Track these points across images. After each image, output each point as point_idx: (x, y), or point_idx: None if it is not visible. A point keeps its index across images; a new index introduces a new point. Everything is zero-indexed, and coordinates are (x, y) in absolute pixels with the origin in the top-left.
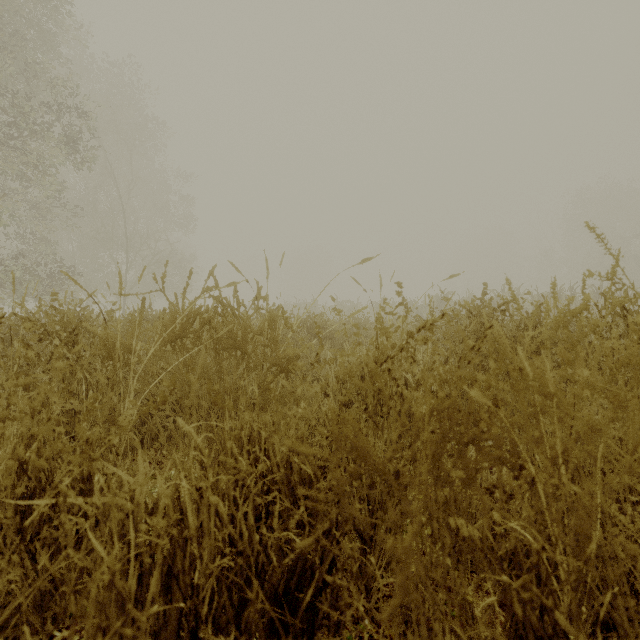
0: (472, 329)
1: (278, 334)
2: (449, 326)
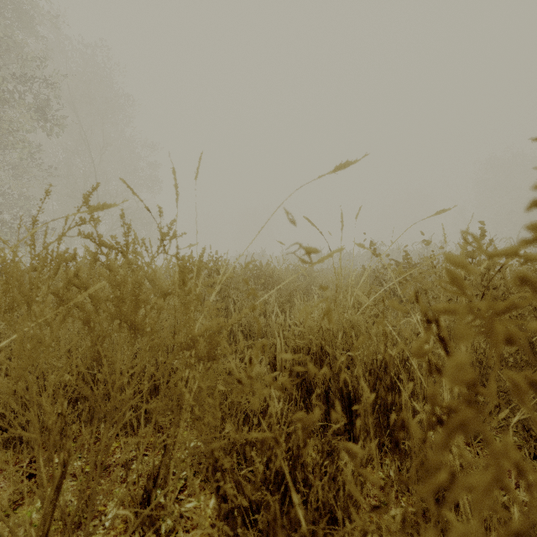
0: (473, 282)
1: (192, 295)
2: (415, 276)
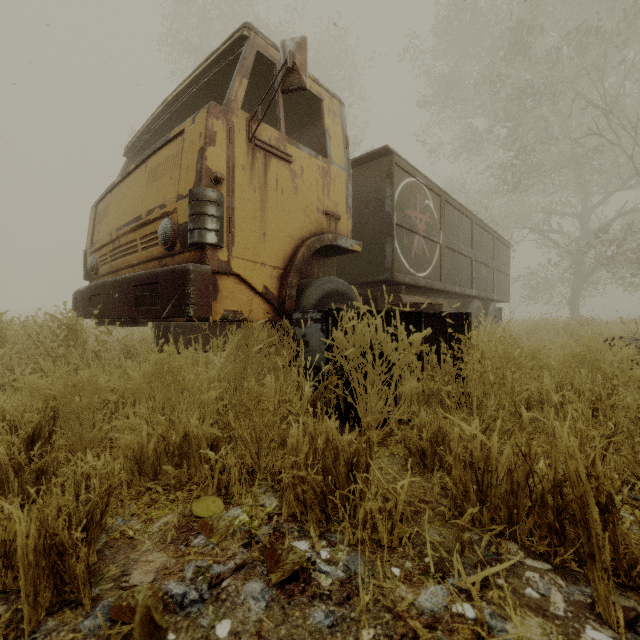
0: None
1: None
2: None
